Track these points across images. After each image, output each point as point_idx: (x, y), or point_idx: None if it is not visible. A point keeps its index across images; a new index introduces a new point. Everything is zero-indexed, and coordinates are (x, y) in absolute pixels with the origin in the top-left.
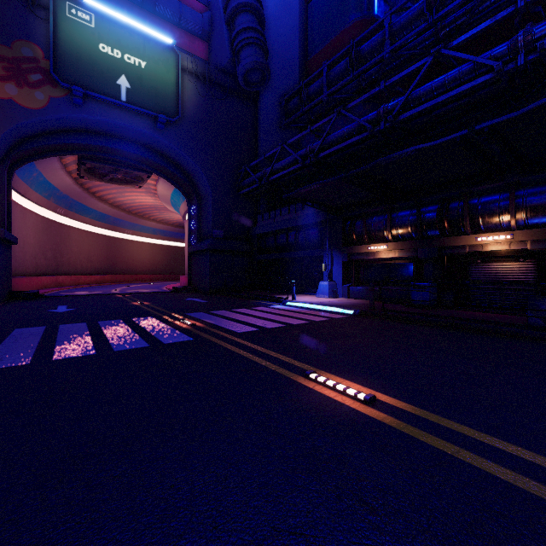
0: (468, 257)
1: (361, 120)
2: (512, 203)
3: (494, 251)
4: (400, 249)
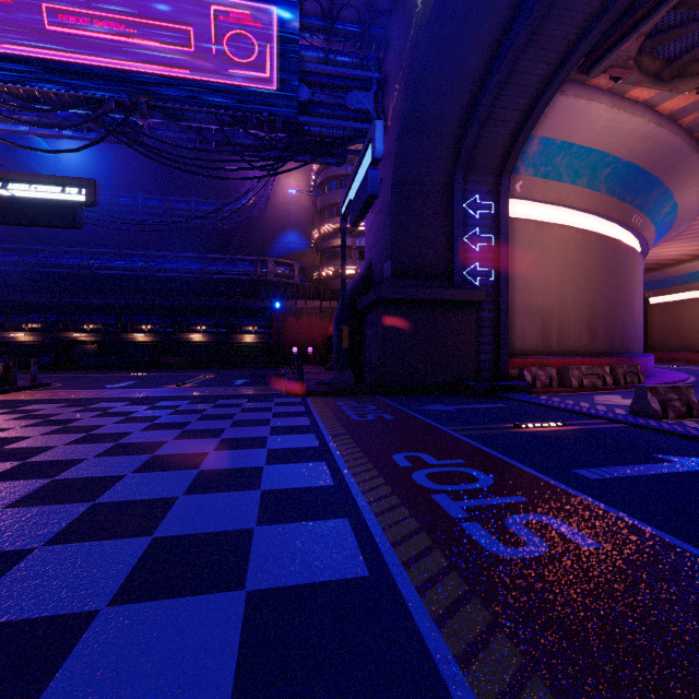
0: (72, 342)
1: (5, 260)
2: (88, 321)
3: (83, 340)
4: (34, 336)
